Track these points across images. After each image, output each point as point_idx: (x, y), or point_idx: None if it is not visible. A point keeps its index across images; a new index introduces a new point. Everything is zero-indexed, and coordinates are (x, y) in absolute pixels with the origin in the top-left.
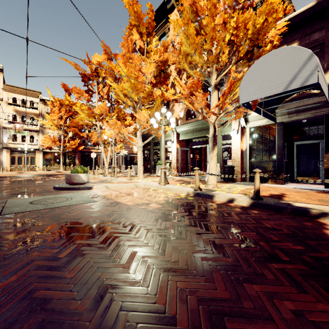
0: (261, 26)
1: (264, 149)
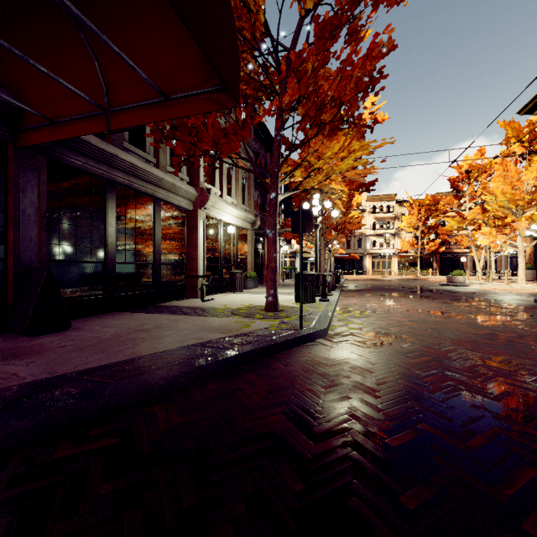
0: None
1: None
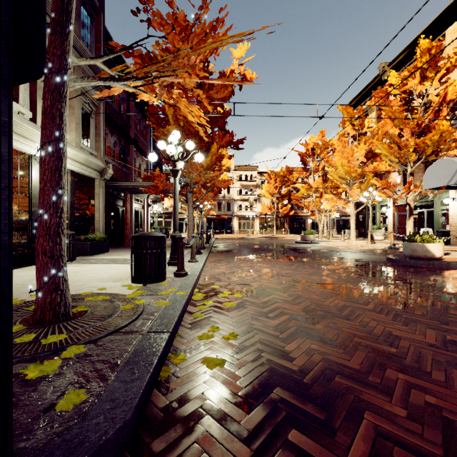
0: (438, 139)
1: None
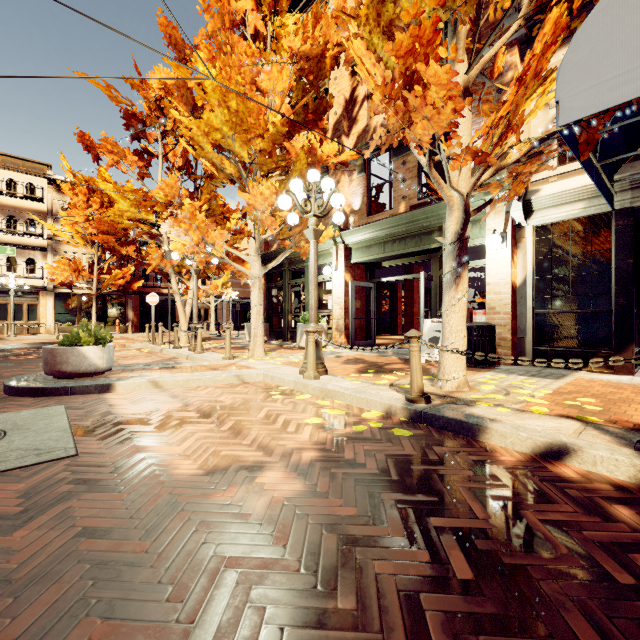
0: None
1: (576, 282)
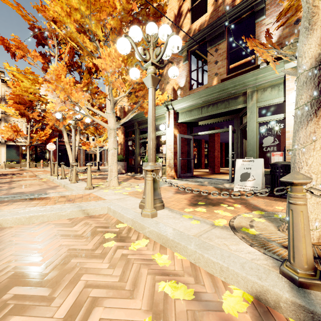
0: None
1: None
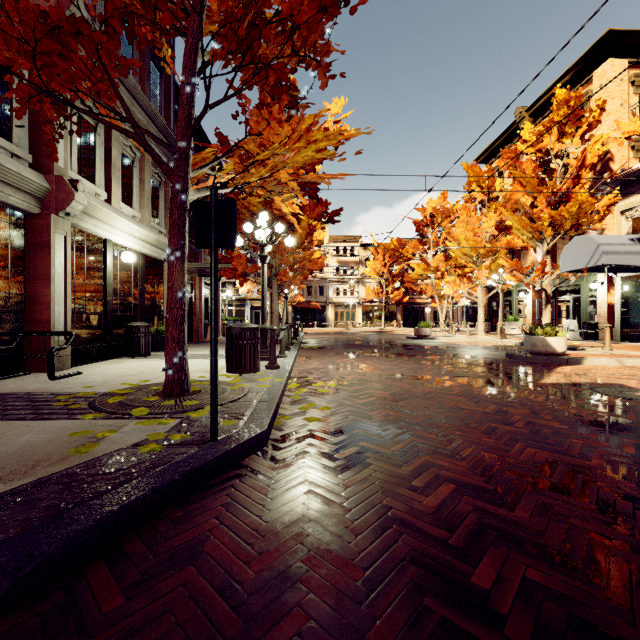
0: (577, 211)
1: (637, 303)
